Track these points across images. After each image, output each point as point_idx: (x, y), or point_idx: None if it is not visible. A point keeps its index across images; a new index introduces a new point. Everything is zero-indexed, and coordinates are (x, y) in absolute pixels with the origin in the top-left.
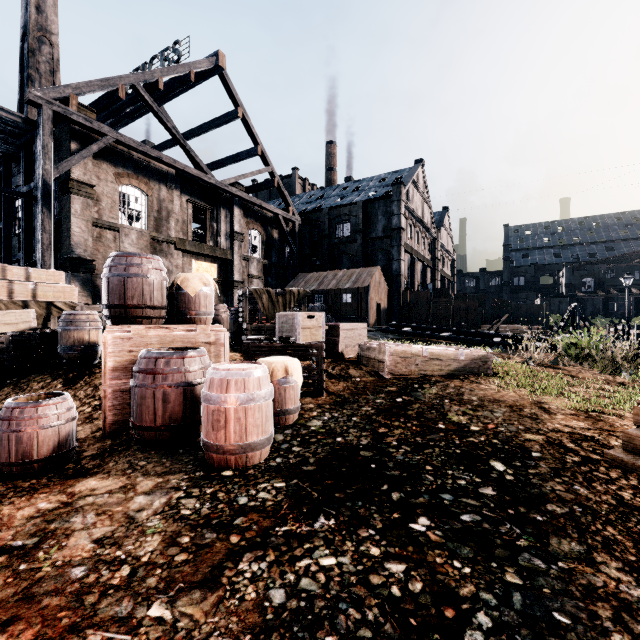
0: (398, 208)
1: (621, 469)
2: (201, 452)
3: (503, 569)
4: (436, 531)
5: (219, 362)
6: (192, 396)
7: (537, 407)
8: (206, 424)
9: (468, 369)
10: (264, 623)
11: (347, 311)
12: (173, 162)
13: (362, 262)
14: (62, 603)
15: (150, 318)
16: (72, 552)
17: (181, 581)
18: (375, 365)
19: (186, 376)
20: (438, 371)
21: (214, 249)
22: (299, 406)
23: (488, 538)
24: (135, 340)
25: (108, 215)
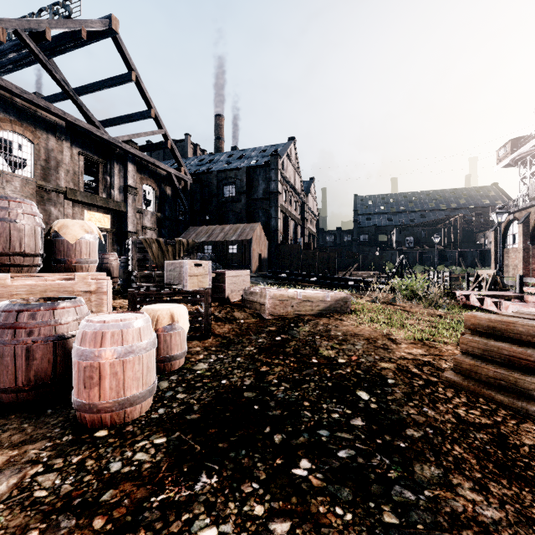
0: (275, 175)
1: (453, 388)
2: (74, 410)
3: (380, 508)
4: (317, 474)
5: (101, 311)
6: (64, 350)
7: (387, 338)
8: (77, 382)
9: (333, 308)
10: None
11: (233, 260)
12: (62, 114)
13: (246, 219)
14: None
15: (20, 266)
16: None
17: None
18: (257, 307)
19: (57, 329)
20: (310, 311)
21: (107, 201)
22: (185, 351)
23: (364, 474)
24: None
25: None
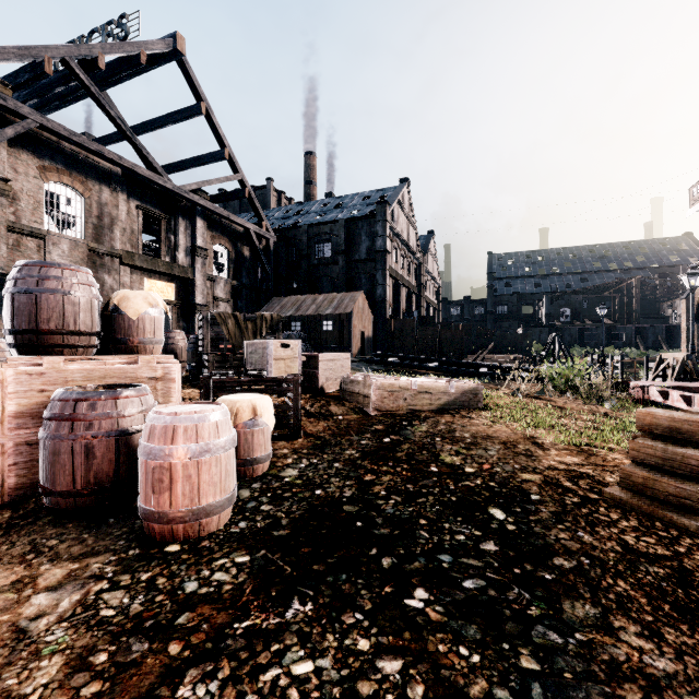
0: (383, 229)
1: (620, 509)
2: (139, 520)
3: (517, 651)
4: (436, 606)
5: (169, 402)
6: (128, 448)
7: (531, 443)
8: (144, 485)
9: (459, 403)
10: None
11: (328, 340)
12: (118, 159)
13: (344, 286)
14: None
15: (74, 347)
16: None
17: None
18: (360, 400)
19: (119, 422)
20: (428, 406)
21: (171, 266)
22: (270, 453)
23: (496, 609)
24: (49, 376)
25: (29, 218)
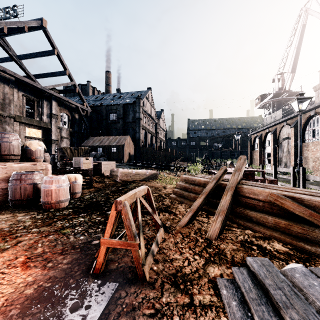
0: (139, 109)
1: (170, 199)
2: (41, 207)
3: None
4: None
5: None
6: (37, 188)
7: (163, 187)
8: (43, 195)
9: (150, 177)
10: (63, 227)
11: (114, 156)
12: (13, 74)
13: (122, 133)
14: (5, 232)
15: (13, 159)
16: (2, 227)
17: (40, 226)
18: (115, 177)
19: (34, 181)
20: (138, 178)
21: (40, 122)
22: (81, 191)
23: None
24: (8, 168)
25: None
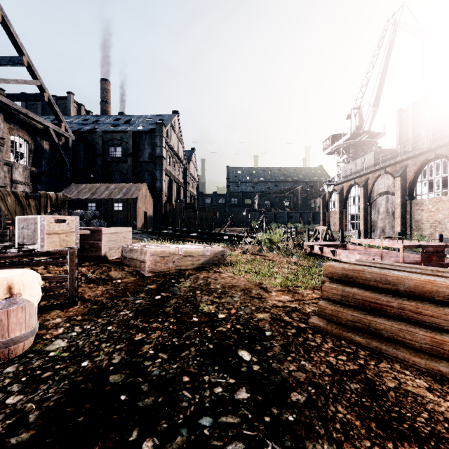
0: (160, 142)
1: (320, 333)
2: None
3: None
4: None
5: None
6: None
7: (259, 288)
8: None
9: (212, 261)
10: None
11: (118, 217)
12: None
13: (132, 179)
14: None
15: None
16: None
17: None
18: (137, 265)
19: None
20: (191, 265)
21: None
22: (35, 328)
23: None
24: None
25: None
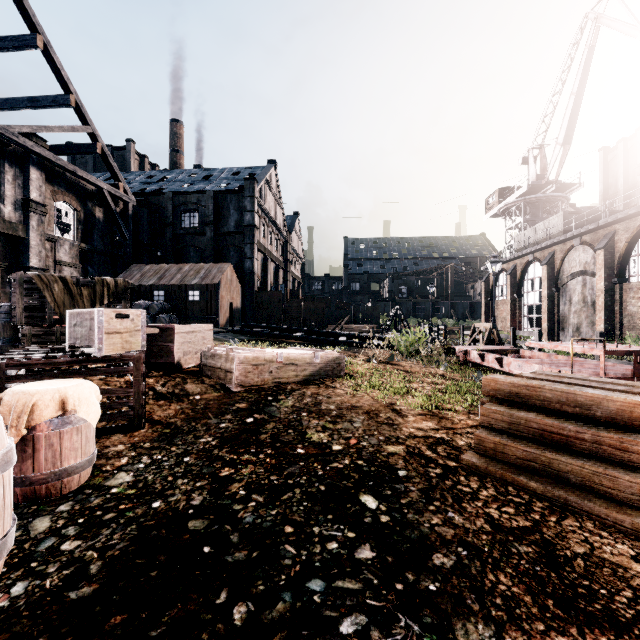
0: (251, 204)
1: (477, 475)
2: None
3: None
4: None
5: None
6: None
7: (391, 410)
8: None
9: (323, 372)
10: None
11: (194, 310)
12: None
13: (212, 257)
14: None
15: None
16: None
17: None
18: (221, 376)
19: None
20: (294, 377)
21: None
22: (93, 456)
23: None
24: None
25: None
